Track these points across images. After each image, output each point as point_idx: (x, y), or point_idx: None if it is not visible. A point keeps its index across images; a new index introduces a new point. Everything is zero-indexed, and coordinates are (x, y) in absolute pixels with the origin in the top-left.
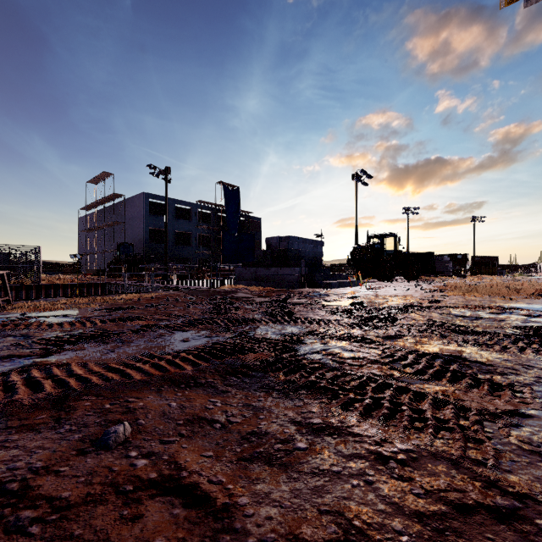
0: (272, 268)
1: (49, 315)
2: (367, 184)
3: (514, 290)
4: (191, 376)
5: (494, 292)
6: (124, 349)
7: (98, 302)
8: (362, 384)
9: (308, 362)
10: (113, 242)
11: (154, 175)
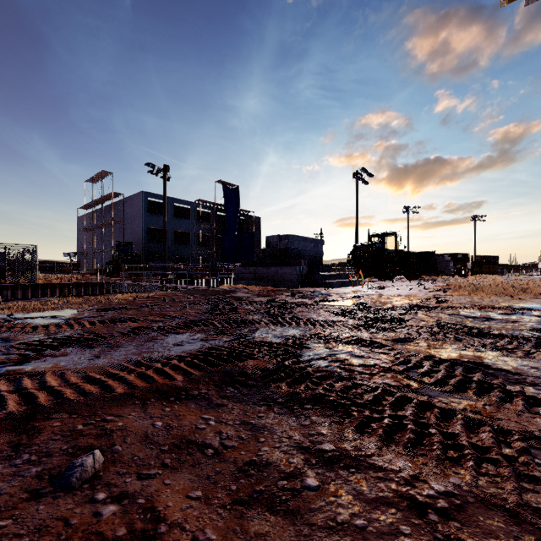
0: (272, 267)
1: (37, 316)
2: (367, 182)
3: (520, 290)
4: (183, 386)
5: (501, 292)
6: (110, 354)
7: (92, 302)
8: (378, 397)
9: (314, 369)
10: (111, 241)
11: (153, 174)
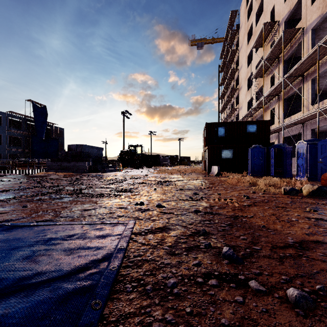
0: (72, 162)
1: None
2: (129, 118)
3: (179, 171)
4: (41, 200)
5: (171, 172)
6: (1, 197)
7: None
8: (99, 194)
9: (85, 193)
10: None
11: None
